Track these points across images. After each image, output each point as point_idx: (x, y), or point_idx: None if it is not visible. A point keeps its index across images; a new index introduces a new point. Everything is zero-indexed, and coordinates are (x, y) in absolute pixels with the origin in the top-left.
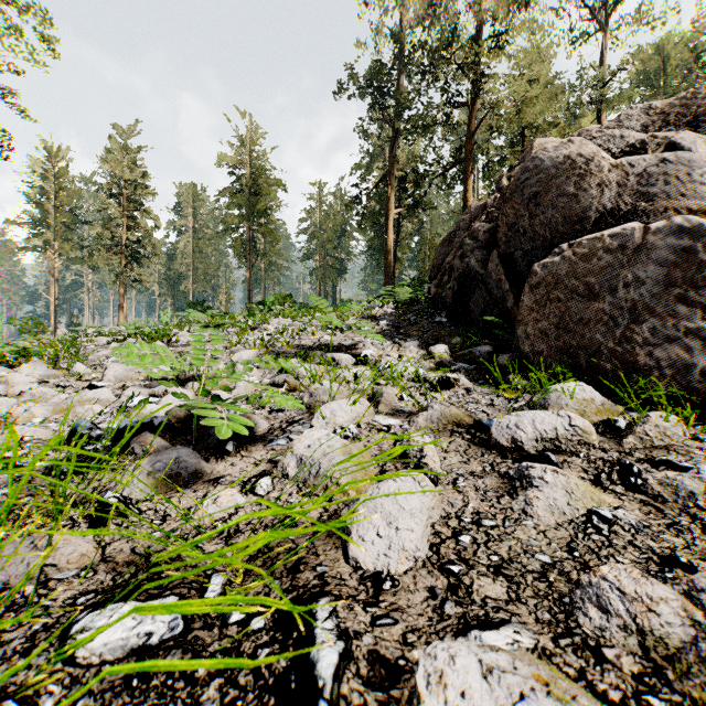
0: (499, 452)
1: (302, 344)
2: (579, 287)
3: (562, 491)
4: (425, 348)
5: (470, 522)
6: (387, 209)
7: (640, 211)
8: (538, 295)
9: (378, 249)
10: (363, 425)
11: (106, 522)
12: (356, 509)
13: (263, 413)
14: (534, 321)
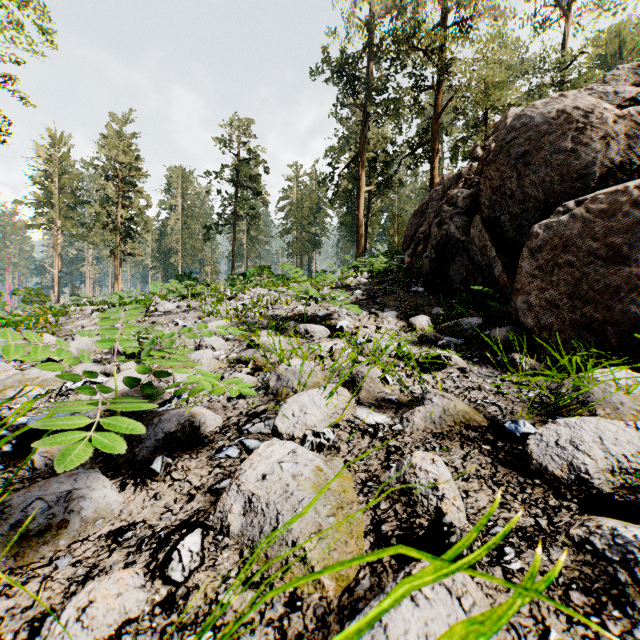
0: (546, 484)
1: (276, 314)
2: (599, 249)
3: None
4: (404, 318)
5: None
6: (359, 187)
7: None
8: (542, 259)
9: (350, 225)
10: (341, 423)
11: None
12: None
13: (220, 399)
14: (538, 290)
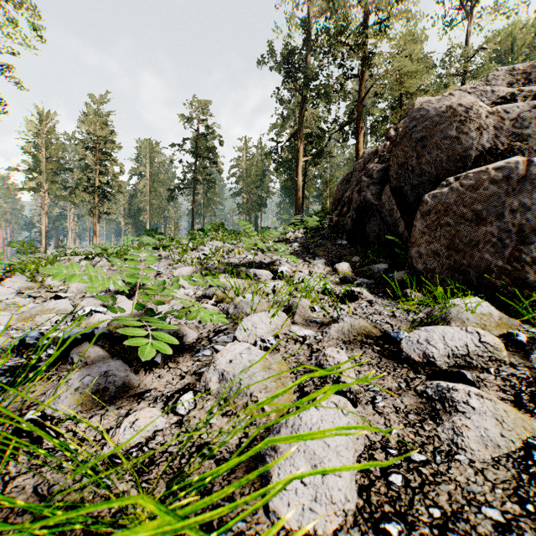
0: (410, 366)
1: (230, 262)
2: (467, 213)
3: (491, 419)
4: (330, 265)
5: (398, 455)
6: (297, 157)
7: (515, 149)
8: (429, 220)
9: (290, 189)
10: (281, 335)
11: (17, 450)
12: (277, 445)
13: (193, 322)
14: (426, 243)
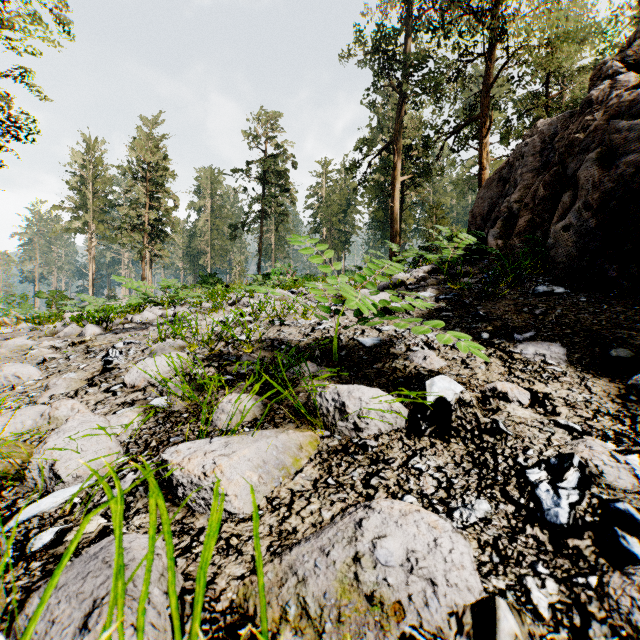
0: None
1: (280, 339)
2: None
3: None
4: (596, 367)
5: None
6: (393, 176)
7: None
8: None
9: (382, 220)
10: None
11: None
12: None
13: None
14: None
